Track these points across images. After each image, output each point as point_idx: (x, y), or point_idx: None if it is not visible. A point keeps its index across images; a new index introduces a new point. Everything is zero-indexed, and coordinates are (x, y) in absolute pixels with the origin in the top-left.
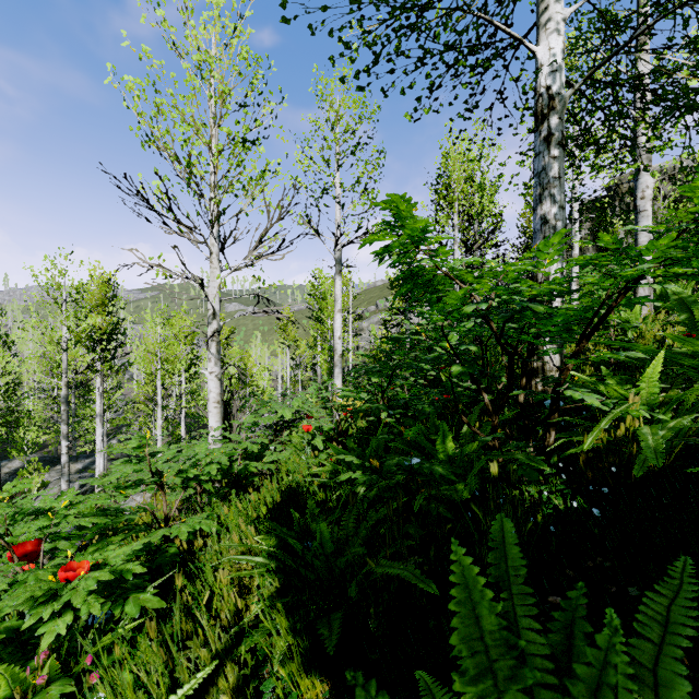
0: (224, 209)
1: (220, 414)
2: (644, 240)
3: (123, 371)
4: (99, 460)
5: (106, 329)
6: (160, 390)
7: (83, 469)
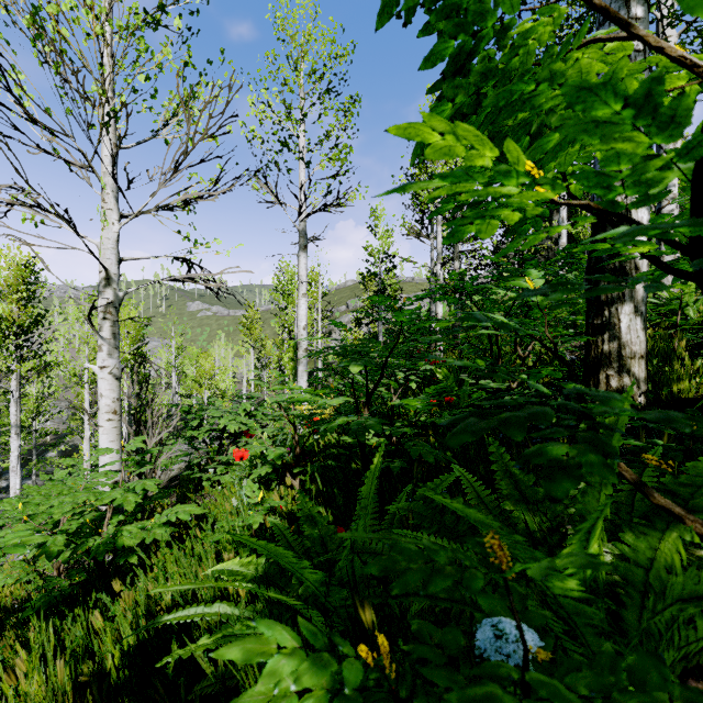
0: (115, 109)
1: (117, 430)
2: (670, 209)
3: (46, 373)
4: (15, 480)
5: (23, 321)
6: (87, 394)
7: (7, 487)
